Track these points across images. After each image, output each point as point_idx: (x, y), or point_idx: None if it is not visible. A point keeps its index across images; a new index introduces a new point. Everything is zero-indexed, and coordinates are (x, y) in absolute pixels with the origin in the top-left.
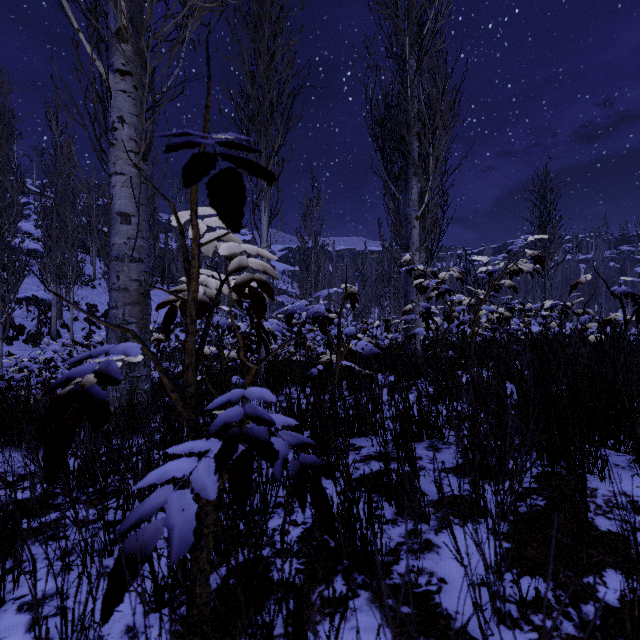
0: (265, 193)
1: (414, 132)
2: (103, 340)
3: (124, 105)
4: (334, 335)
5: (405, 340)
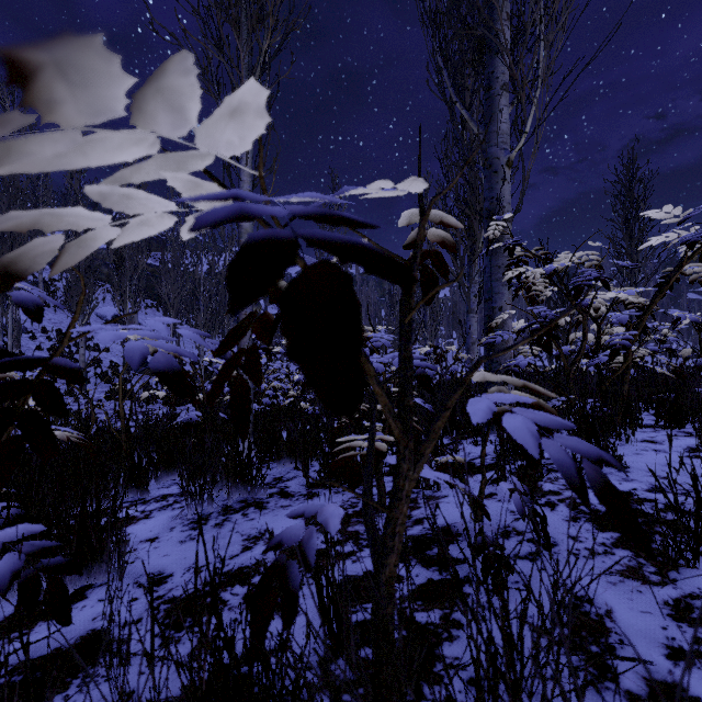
0: None
1: (504, 14)
2: None
3: None
4: None
5: None
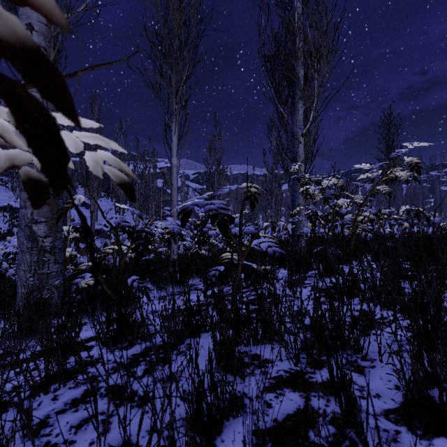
0: (175, 115)
1: (300, 63)
2: None
3: (33, 13)
4: (234, 234)
5: (292, 238)
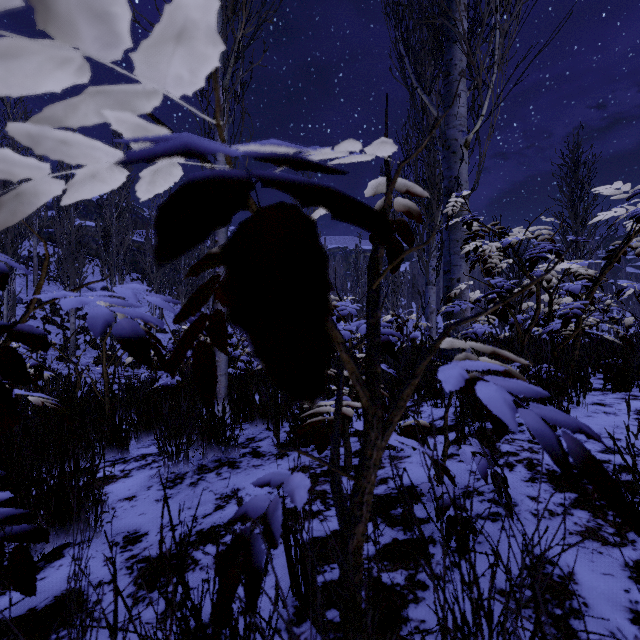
0: (221, 110)
1: (461, 5)
2: (62, 341)
3: None
4: None
5: None
